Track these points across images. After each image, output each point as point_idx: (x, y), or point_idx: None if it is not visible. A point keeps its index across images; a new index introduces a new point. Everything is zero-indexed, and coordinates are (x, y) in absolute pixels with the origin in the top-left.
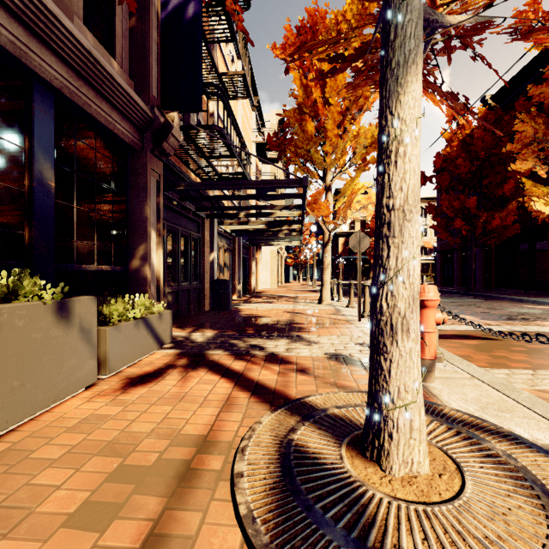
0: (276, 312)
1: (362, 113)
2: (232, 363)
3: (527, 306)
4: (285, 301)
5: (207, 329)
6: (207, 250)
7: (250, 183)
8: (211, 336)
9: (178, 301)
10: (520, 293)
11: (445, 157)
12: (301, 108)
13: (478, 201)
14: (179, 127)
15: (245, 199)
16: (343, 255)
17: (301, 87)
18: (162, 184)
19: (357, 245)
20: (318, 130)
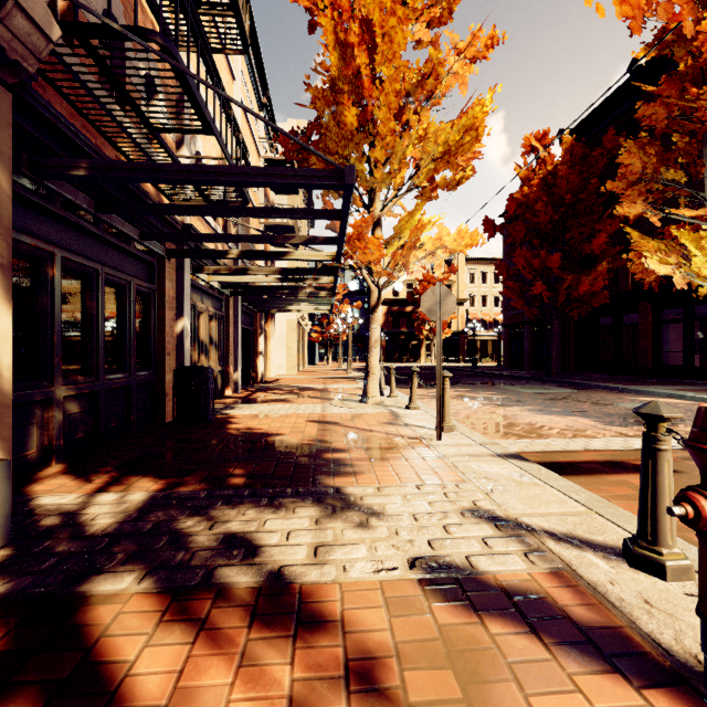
0: (294, 422)
1: (428, 108)
2: (145, 647)
3: (636, 399)
4: (308, 398)
5: (141, 478)
6: (169, 313)
7: (237, 171)
8: (137, 506)
9: (98, 411)
10: (609, 379)
11: (520, 201)
12: (335, 87)
13: (560, 260)
14: (65, 23)
15: (232, 215)
16: (385, 328)
17: (336, 48)
18: (8, 142)
19: (435, 308)
20: (362, 126)
